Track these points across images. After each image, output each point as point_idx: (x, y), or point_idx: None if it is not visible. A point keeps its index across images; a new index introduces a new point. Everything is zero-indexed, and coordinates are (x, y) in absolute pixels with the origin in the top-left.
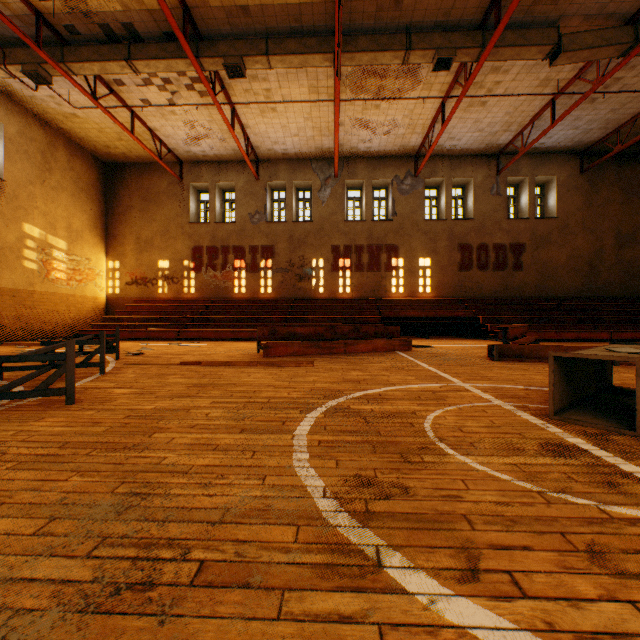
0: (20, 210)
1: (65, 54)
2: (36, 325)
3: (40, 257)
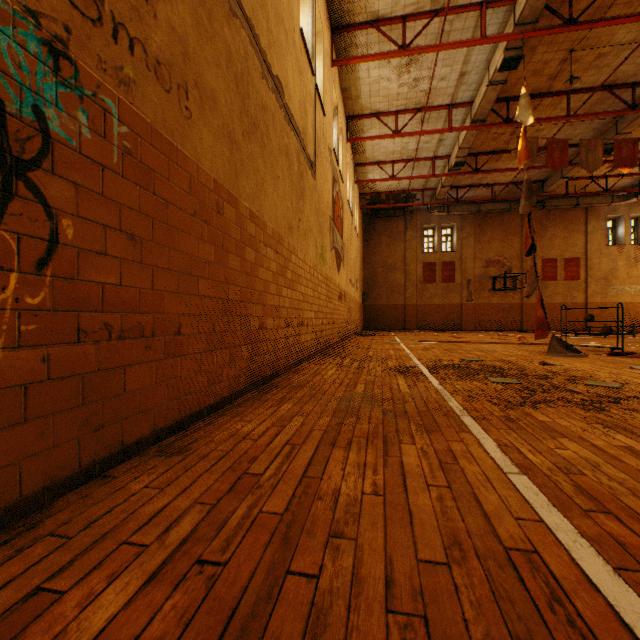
0: None
1: None
2: None
3: None
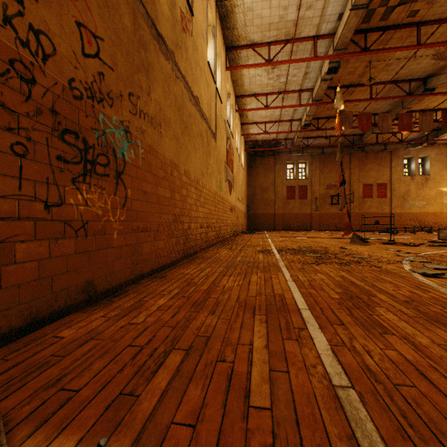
0: (435, 183)
1: (436, 134)
2: (443, 225)
3: (444, 198)
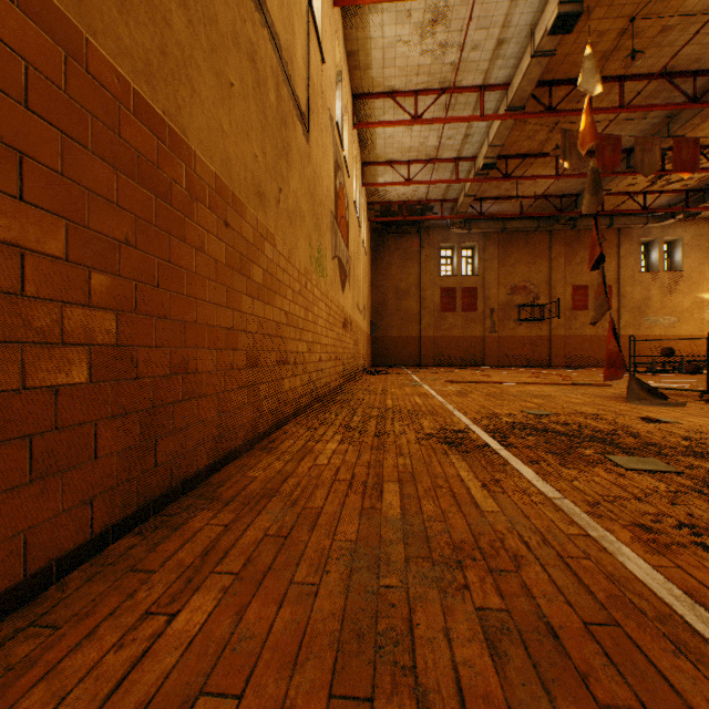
0: (691, 285)
1: (703, 198)
2: (703, 357)
3: (706, 312)
